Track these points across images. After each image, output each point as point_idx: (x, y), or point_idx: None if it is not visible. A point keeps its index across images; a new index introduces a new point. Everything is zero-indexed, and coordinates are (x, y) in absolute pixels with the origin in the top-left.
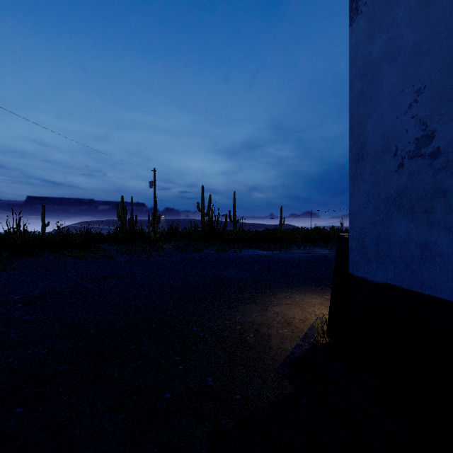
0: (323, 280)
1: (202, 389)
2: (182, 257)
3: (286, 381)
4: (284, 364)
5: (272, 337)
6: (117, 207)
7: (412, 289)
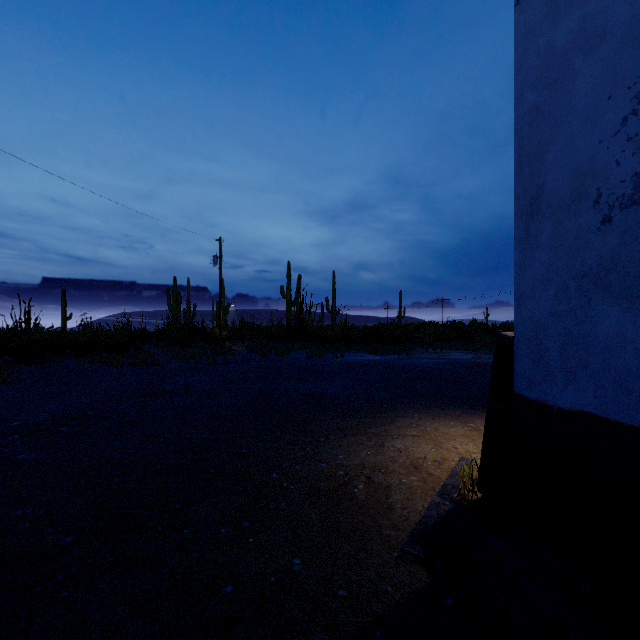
0: (464, 399)
1: (283, 579)
2: (260, 364)
3: (417, 565)
4: (414, 536)
5: (392, 489)
6: (167, 293)
7: (627, 421)
